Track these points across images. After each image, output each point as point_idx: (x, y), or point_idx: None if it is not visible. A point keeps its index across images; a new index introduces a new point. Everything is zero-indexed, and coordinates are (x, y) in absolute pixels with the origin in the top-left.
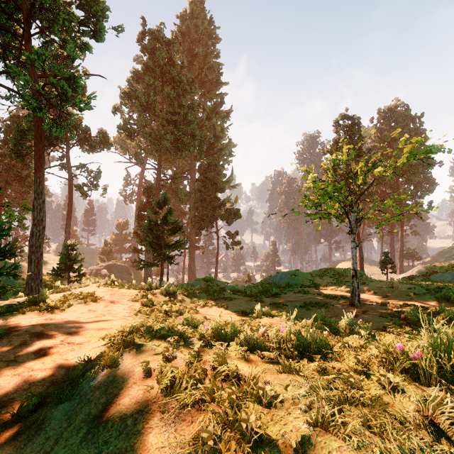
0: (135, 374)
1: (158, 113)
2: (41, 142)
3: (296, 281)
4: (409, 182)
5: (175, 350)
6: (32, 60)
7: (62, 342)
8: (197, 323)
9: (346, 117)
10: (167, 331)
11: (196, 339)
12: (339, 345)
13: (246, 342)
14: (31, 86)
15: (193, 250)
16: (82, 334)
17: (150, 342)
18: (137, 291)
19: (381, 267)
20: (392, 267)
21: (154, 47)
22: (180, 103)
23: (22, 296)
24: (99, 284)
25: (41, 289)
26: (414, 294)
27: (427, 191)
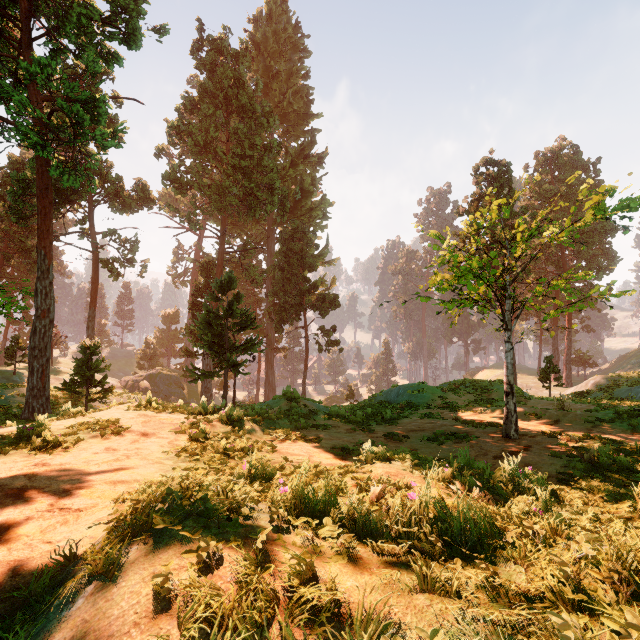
0: (141, 603)
1: (221, 156)
2: (47, 196)
3: (421, 399)
4: (580, 256)
5: (221, 546)
6: (33, 74)
7: (51, 508)
8: (271, 473)
9: (491, 162)
10: (215, 500)
11: (265, 510)
12: (515, 530)
13: (350, 516)
14: (29, 112)
15: (271, 353)
16: (87, 492)
17: (180, 526)
18: (185, 416)
19: (542, 377)
20: (558, 378)
21: (216, 62)
22: (253, 142)
23: (11, 424)
24: (129, 405)
25: (36, 415)
26: (597, 419)
27: (605, 269)
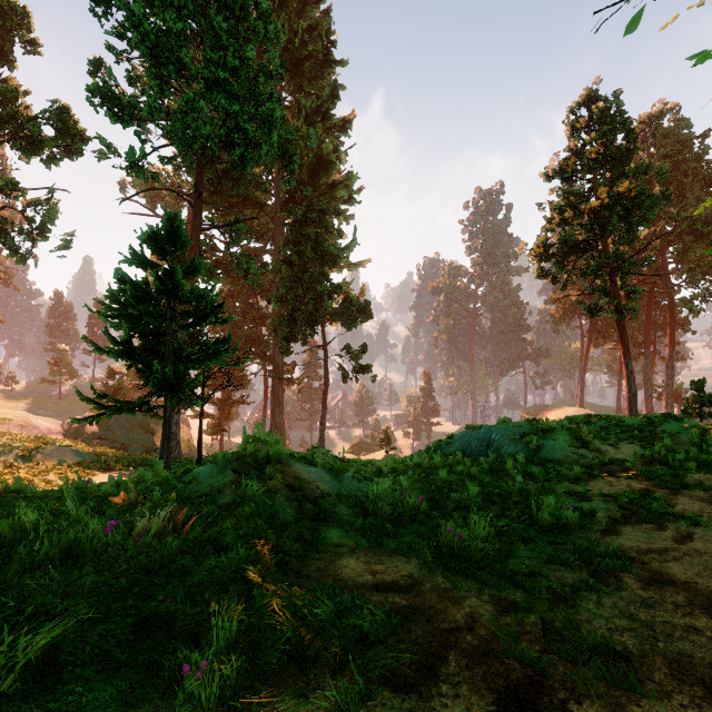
0: None
1: (188, 66)
2: None
3: (547, 452)
4: (683, 258)
5: None
6: None
7: None
8: None
9: (596, 98)
10: None
11: None
12: None
13: None
14: None
15: (279, 386)
16: None
17: None
18: None
19: (692, 413)
20: None
21: None
22: (241, 54)
23: None
24: None
25: None
26: None
27: None
